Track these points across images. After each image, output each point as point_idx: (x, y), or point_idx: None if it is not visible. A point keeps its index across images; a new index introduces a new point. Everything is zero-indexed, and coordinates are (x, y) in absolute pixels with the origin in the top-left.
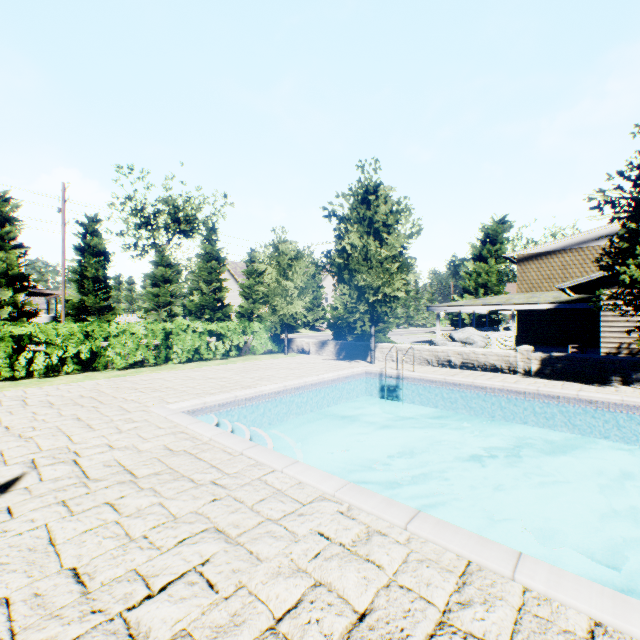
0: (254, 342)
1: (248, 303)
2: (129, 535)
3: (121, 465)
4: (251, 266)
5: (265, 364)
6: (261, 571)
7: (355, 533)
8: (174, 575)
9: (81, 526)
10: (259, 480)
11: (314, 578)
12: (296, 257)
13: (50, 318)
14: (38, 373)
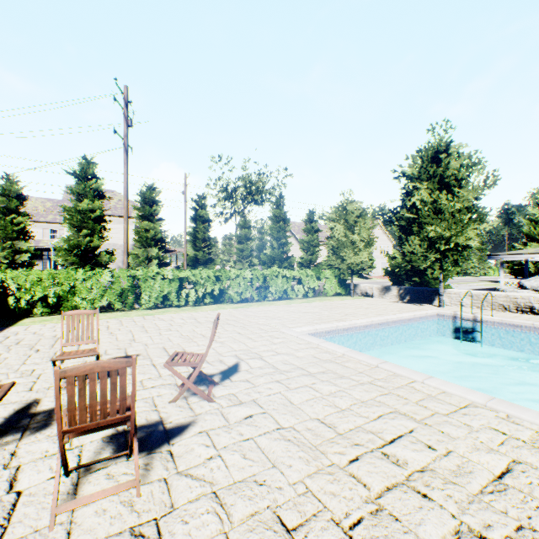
0: (325, 286)
1: (306, 255)
2: (338, 406)
3: (293, 364)
4: (309, 224)
5: (340, 304)
6: (459, 444)
7: (526, 434)
8: (391, 435)
9: (301, 396)
10: (406, 386)
11: (510, 457)
12: (360, 215)
13: (174, 267)
14: (191, 303)
